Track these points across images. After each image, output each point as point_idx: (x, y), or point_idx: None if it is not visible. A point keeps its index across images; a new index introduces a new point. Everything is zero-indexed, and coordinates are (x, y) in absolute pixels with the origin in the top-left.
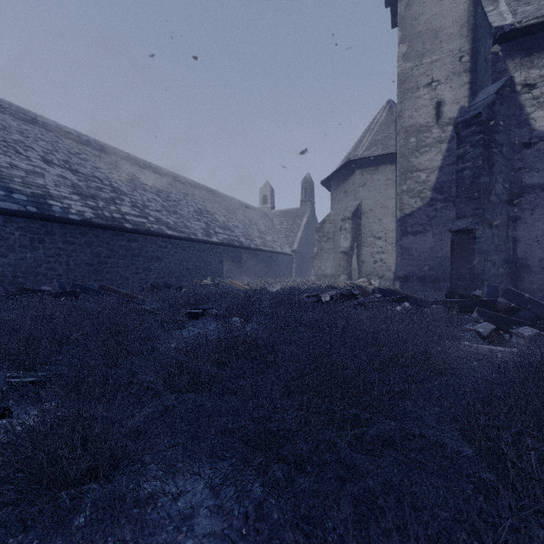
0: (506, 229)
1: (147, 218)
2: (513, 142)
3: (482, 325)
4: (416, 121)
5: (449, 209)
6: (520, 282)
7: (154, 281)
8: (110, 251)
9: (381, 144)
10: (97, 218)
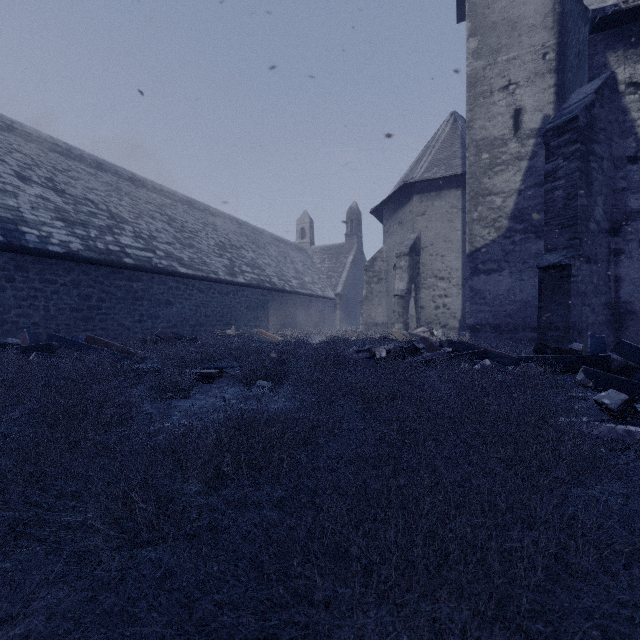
0: (606, 265)
1: (154, 251)
2: (615, 155)
3: (607, 393)
4: (489, 134)
5: (530, 242)
6: (624, 332)
7: (161, 332)
8: (104, 293)
9: (444, 164)
10: (87, 251)
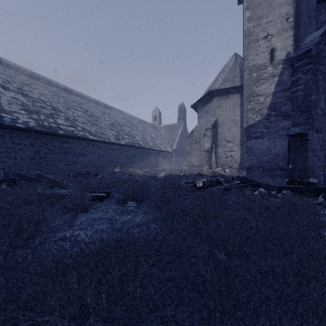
0: None
1: (76, 127)
2: None
3: None
4: (256, 62)
5: (279, 121)
6: None
7: (78, 170)
8: (48, 149)
9: (230, 80)
10: (38, 127)
